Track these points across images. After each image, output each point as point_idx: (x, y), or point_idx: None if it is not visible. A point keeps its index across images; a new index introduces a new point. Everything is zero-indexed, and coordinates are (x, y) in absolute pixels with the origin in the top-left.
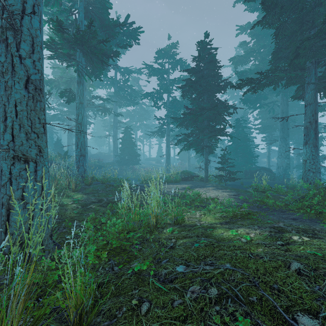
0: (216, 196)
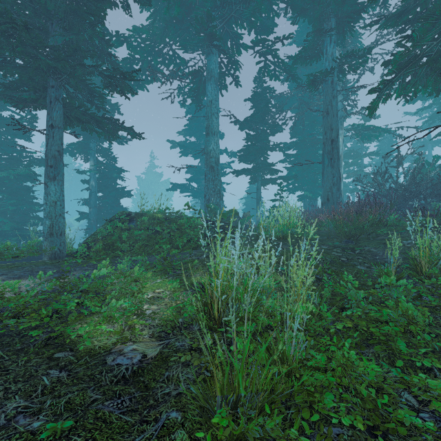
0: (66, 272)
